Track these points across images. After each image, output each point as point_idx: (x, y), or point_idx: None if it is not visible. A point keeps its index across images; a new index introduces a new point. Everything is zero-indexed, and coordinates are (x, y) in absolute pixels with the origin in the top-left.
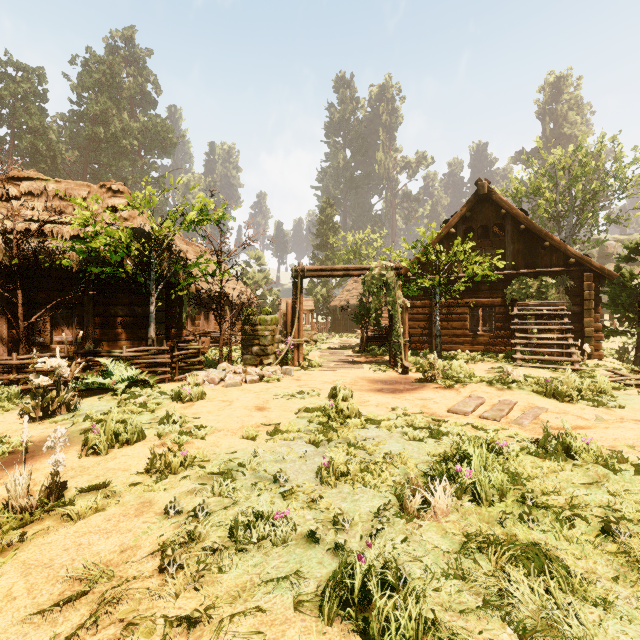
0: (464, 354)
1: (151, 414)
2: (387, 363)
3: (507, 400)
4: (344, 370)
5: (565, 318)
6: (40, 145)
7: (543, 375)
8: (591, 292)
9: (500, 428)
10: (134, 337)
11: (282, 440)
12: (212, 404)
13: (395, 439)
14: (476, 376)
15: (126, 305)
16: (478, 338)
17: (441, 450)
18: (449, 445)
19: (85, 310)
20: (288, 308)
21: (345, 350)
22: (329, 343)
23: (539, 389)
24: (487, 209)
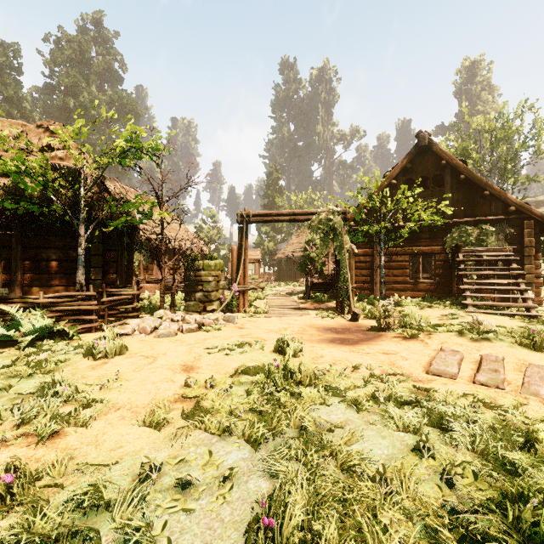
0: (408, 300)
1: (44, 377)
2: (333, 309)
3: (490, 355)
4: (290, 317)
5: (513, 263)
6: (14, 113)
7: (502, 322)
8: (532, 239)
9: (517, 403)
10: (69, 282)
11: (202, 430)
12: (130, 361)
13: (375, 428)
14: (439, 324)
15: (60, 248)
16: (418, 285)
17: (459, 456)
18: (465, 443)
19: (12, 253)
20: (233, 254)
21: (290, 297)
22: (275, 290)
23: (524, 341)
24: (427, 161)
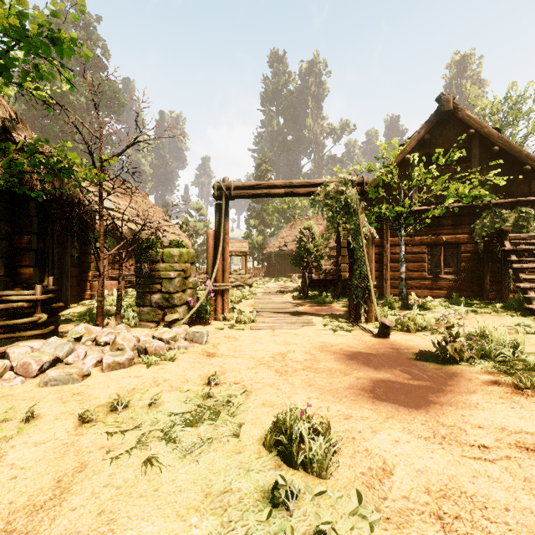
0: (436, 301)
1: None
2: (342, 315)
3: None
4: (287, 328)
5: None
6: None
7: None
8: None
9: None
10: None
11: None
12: None
13: None
14: None
15: None
16: (439, 281)
17: None
18: None
19: None
20: (209, 240)
21: (283, 295)
22: (265, 287)
23: None
24: (448, 131)
